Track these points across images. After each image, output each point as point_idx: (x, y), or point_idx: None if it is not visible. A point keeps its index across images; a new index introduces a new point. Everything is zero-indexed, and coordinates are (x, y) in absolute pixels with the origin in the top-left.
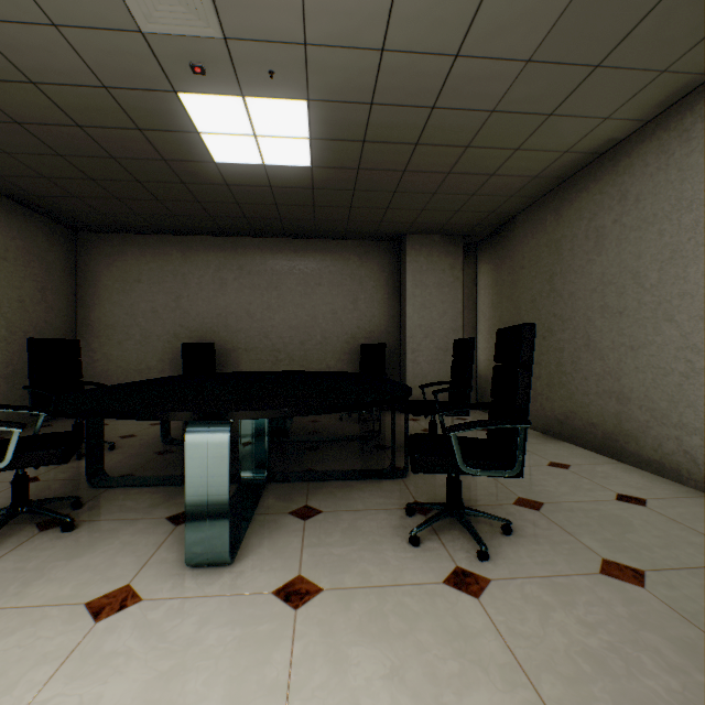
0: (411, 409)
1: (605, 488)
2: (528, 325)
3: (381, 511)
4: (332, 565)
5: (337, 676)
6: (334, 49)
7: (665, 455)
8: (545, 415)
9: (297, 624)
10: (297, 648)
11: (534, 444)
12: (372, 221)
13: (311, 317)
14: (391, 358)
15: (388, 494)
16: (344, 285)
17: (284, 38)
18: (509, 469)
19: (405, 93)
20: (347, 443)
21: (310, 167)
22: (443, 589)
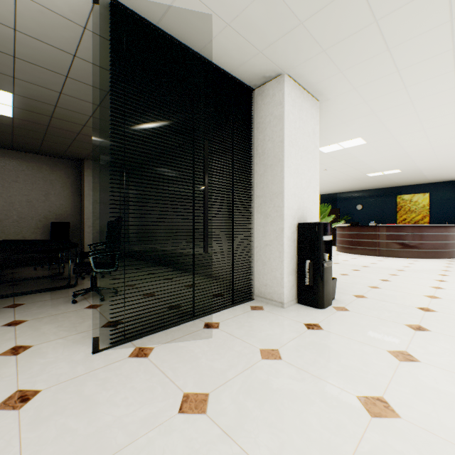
0: (82, 256)
1: (163, 277)
2: (120, 218)
3: (60, 298)
4: (33, 315)
5: (37, 331)
6: (33, 84)
7: (186, 264)
8: (155, 256)
9: (17, 328)
10: (18, 331)
11: (148, 268)
12: (60, 149)
13: (8, 203)
14: (75, 231)
15: (65, 293)
16: (38, 184)
17: (0, 71)
18: (113, 268)
19: (75, 108)
20: (41, 279)
21: (12, 117)
22: (84, 310)
